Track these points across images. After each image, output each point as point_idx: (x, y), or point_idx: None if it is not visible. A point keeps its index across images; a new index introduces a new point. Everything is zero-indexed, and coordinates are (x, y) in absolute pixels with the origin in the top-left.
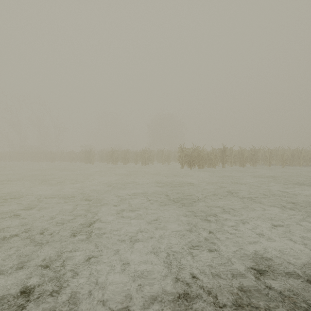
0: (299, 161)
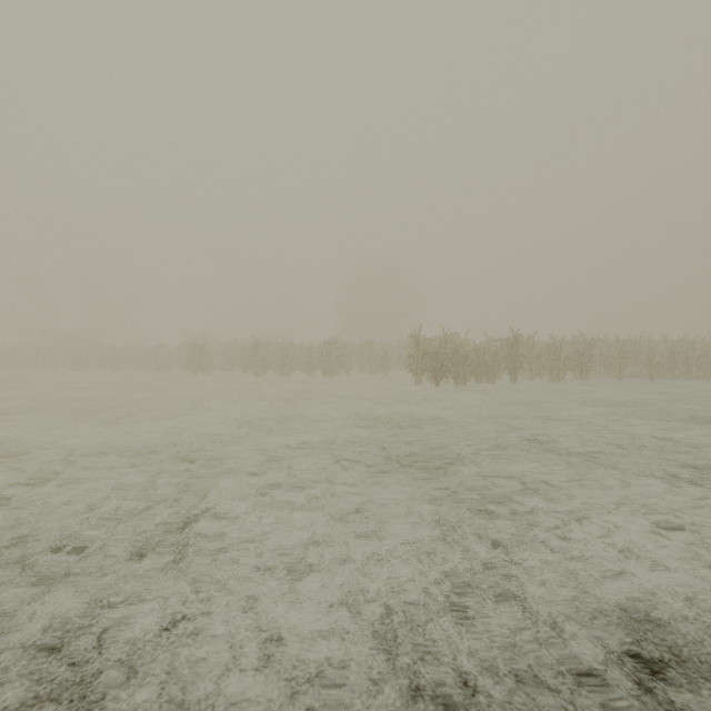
0: (689, 368)
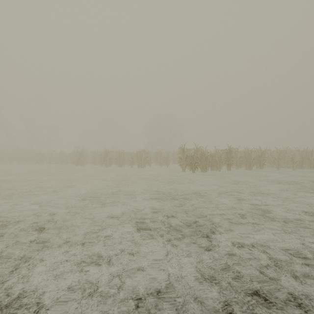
0: (309, 163)
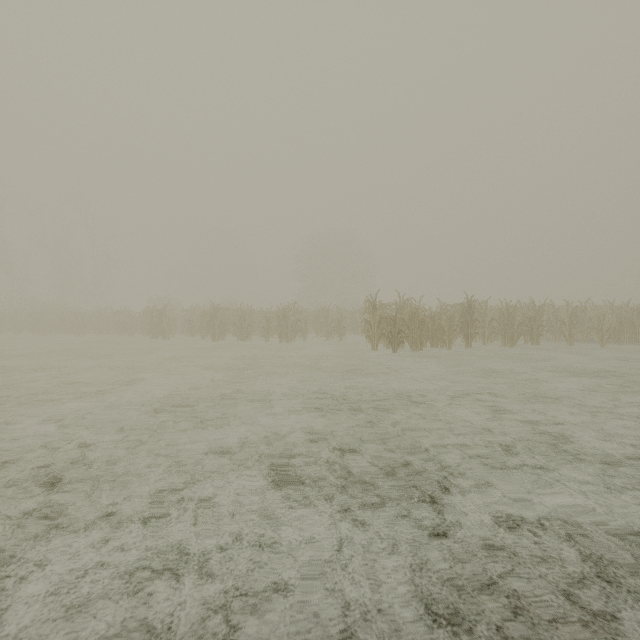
0: (635, 333)
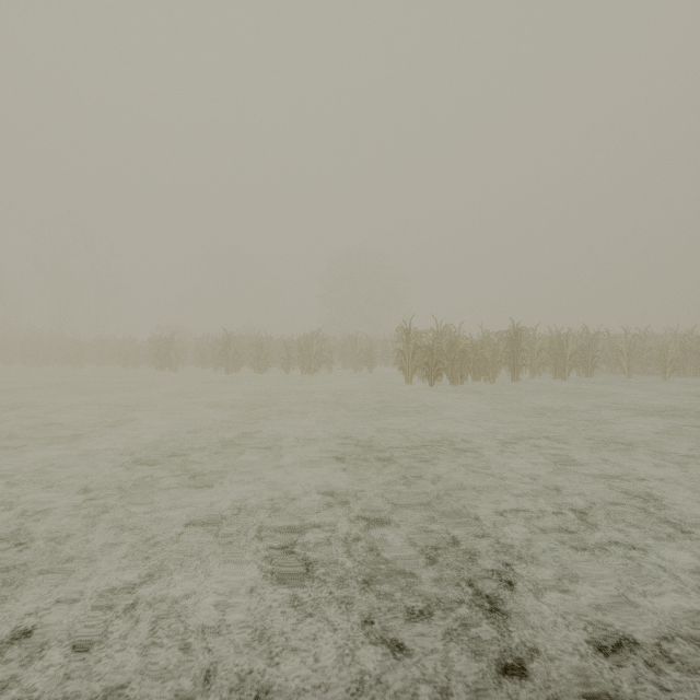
0: None
